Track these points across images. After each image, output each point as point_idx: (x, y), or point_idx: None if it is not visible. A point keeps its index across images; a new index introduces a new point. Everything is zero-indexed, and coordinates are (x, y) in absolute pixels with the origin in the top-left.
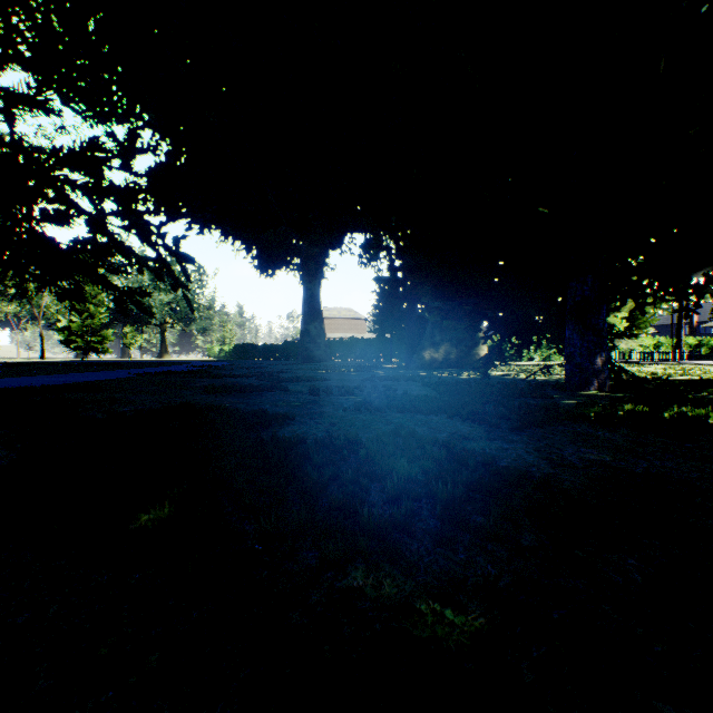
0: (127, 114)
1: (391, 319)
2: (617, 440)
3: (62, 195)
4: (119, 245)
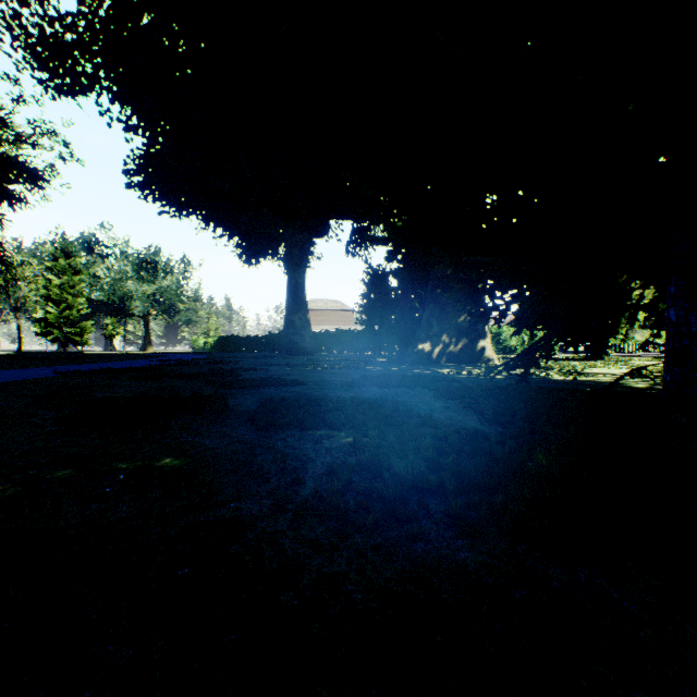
0: (91, 82)
1: (380, 309)
2: None
3: None
4: None
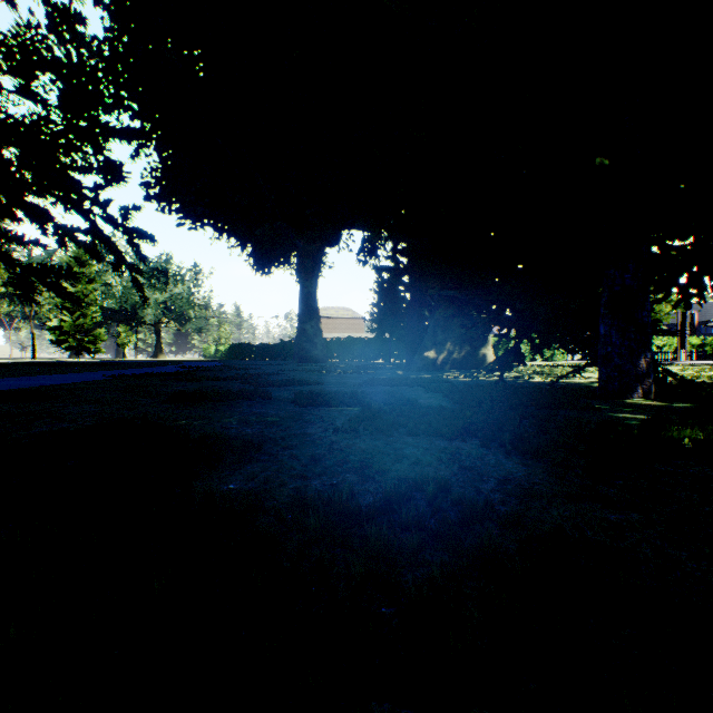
0: (114, 103)
1: (390, 318)
2: None
3: None
4: (28, 206)
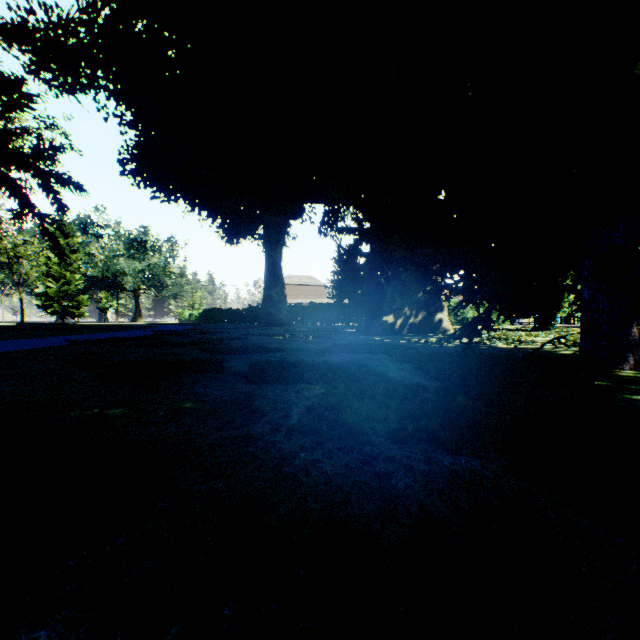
0: (90, 82)
1: (349, 284)
2: None
3: None
4: None
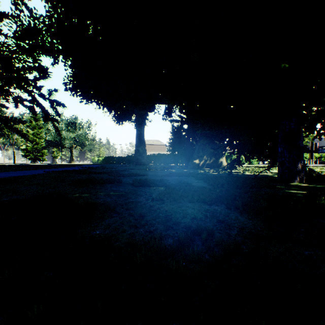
0: (50, 45)
1: (177, 144)
2: None
3: None
4: None
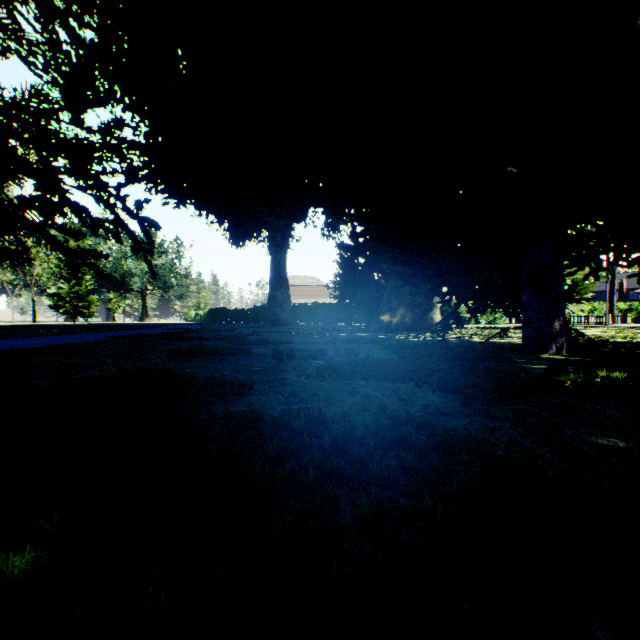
0: (108, 97)
1: (351, 286)
2: (614, 416)
3: (7, 149)
4: (73, 205)
